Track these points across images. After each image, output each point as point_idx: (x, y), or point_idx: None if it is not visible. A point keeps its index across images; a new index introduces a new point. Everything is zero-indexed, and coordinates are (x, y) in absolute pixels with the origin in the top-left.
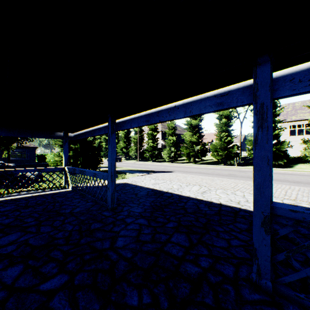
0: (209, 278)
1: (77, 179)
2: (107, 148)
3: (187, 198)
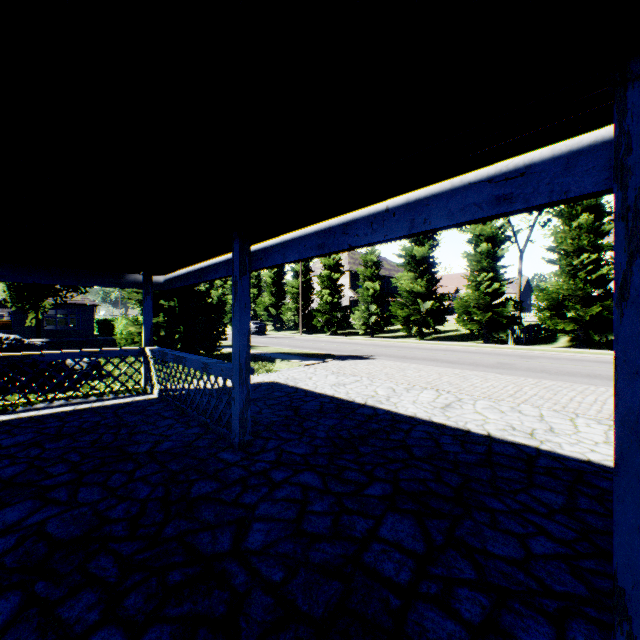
0: None
1: (169, 376)
2: None
3: (411, 420)
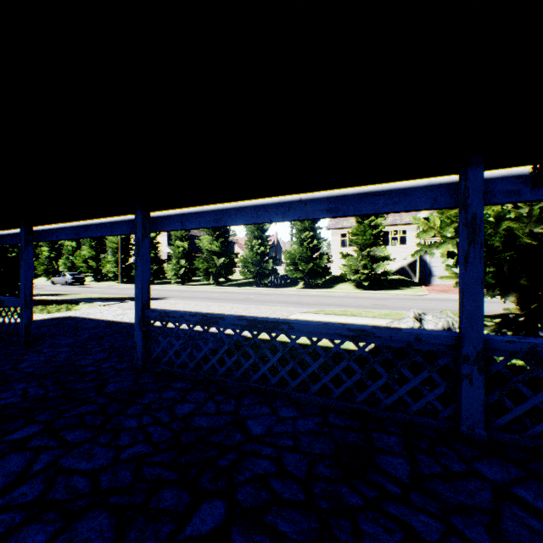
0: (101, 371)
1: None
2: (54, 258)
3: None
